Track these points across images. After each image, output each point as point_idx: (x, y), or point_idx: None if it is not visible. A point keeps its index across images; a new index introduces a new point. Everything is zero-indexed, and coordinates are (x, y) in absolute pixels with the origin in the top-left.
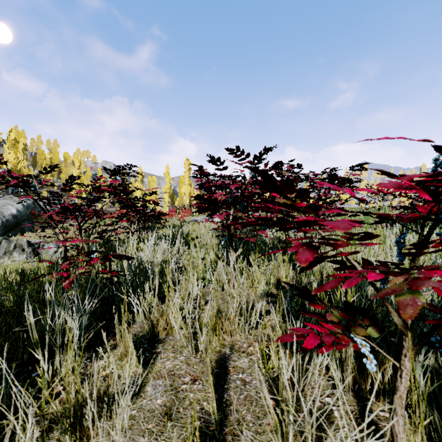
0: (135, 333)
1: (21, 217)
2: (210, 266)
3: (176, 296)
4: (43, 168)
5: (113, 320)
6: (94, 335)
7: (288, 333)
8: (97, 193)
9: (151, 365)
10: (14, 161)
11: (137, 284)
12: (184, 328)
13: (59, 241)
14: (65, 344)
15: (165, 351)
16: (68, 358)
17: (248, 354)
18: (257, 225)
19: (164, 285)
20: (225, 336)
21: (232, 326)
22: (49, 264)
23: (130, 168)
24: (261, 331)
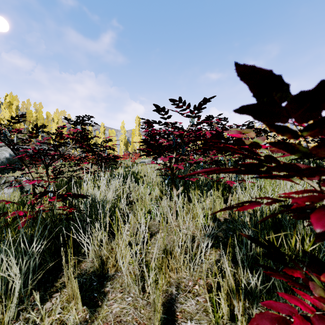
0: (86, 268)
1: (12, 159)
2: (155, 200)
3: (125, 231)
4: (11, 117)
5: (67, 254)
6: (47, 271)
7: (263, 313)
8: (60, 140)
9: (98, 309)
10: (9, 118)
11: (90, 221)
12: (131, 270)
13: (26, 180)
14: (8, 291)
15: (113, 291)
16: (11, 306)
17: (195, 295)
18: (228, 172)
19: (115, 219)
20: (171, 274)
21: (177, 263)
22: (18, 199)
23: (88, 118)
24: (211, 279)
